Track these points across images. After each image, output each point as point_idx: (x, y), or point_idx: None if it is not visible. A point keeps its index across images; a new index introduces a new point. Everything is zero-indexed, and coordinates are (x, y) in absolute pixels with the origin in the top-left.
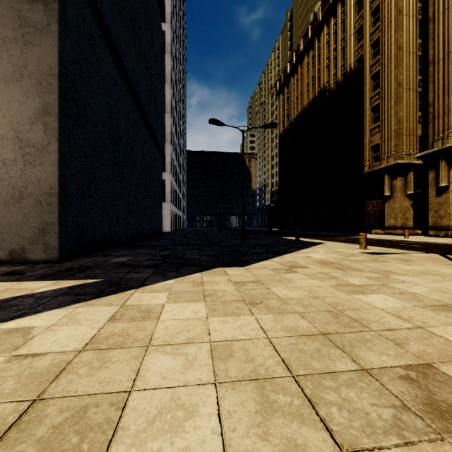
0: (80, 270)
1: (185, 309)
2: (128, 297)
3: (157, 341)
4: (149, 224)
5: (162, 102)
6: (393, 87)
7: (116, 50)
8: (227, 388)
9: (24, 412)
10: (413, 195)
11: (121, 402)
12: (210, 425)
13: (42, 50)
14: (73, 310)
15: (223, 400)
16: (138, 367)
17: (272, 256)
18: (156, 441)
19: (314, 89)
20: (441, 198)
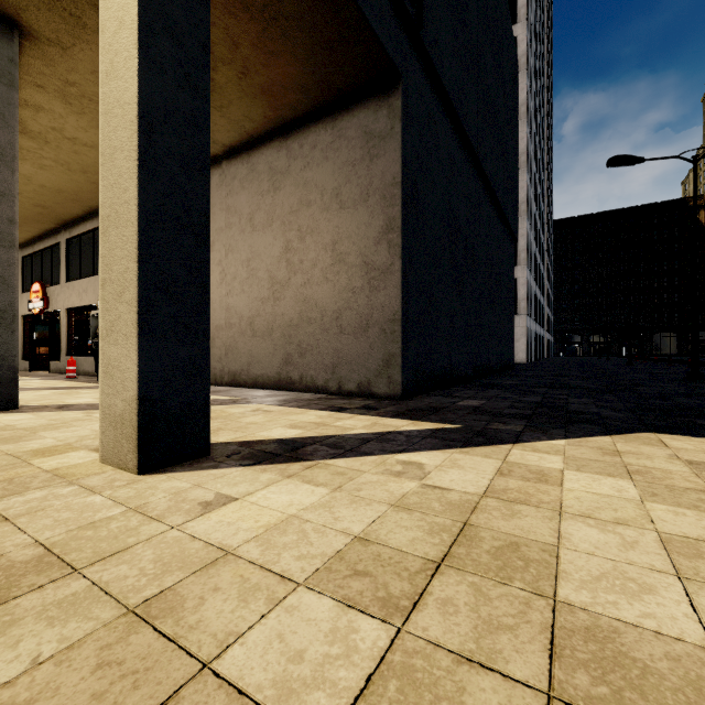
0: (430, 412)
1: (599, 483)
2: (506, 452)
3: (570, 509)
4: (495, 353)
5: (513, 158)
6: None
7: (455, 116)
8: (700, 586)
9: (462, 528)
10: None
11: (552, 552)
12: (679, 609)
13: (385, 160)
14: (450, 455)
15: (696, 596)
16: (556, 528)
17: None
18: (608, 594)
19: None
20: None
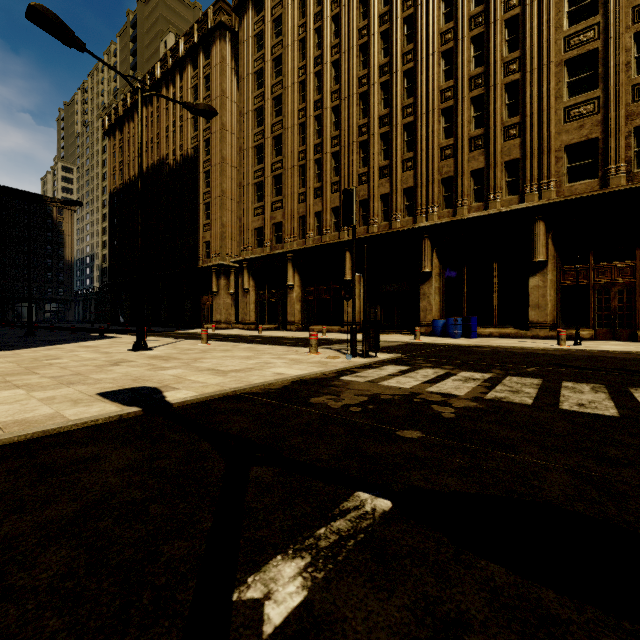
0: None
1: None
2: None
3: None
4: None
5: None
6: (219, 193)
7: None
8: None
9: None
10: (237, 293)
11: None
12: None
13: None
14: None
15: None
16: None
17: (45, 346)
18: None
19: (153, 155)
20: (246, 298)
